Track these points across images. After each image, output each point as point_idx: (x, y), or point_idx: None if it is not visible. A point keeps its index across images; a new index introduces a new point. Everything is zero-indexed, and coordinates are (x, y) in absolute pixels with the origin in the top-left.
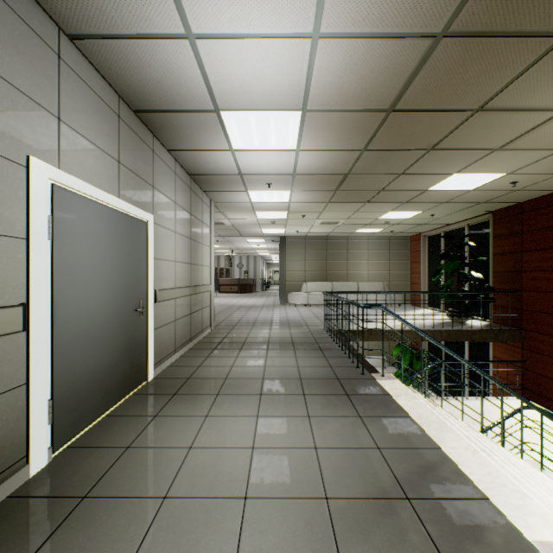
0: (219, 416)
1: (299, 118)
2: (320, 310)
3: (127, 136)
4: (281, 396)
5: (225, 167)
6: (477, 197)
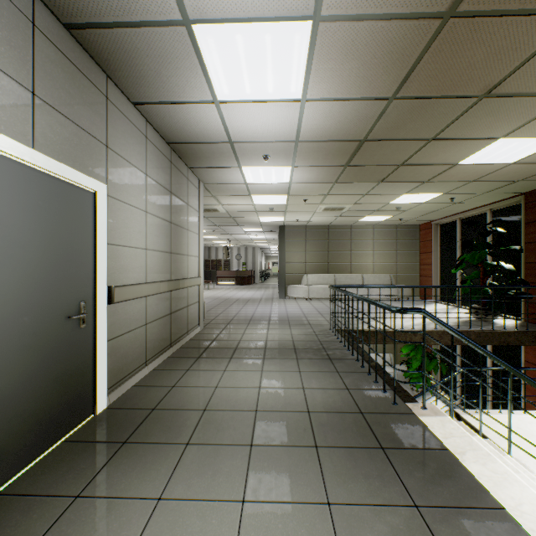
0: (180, 501)
1: (308, 36)
2: (323, 305)
3: (52, 60)
4: (281, 449)
5: (211, 130)
6: (515, 173)
